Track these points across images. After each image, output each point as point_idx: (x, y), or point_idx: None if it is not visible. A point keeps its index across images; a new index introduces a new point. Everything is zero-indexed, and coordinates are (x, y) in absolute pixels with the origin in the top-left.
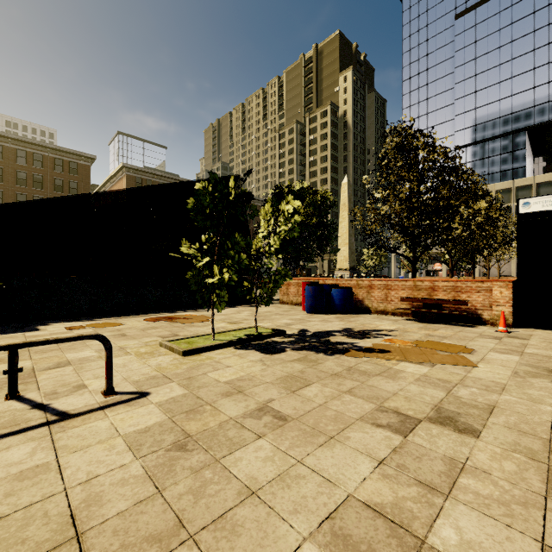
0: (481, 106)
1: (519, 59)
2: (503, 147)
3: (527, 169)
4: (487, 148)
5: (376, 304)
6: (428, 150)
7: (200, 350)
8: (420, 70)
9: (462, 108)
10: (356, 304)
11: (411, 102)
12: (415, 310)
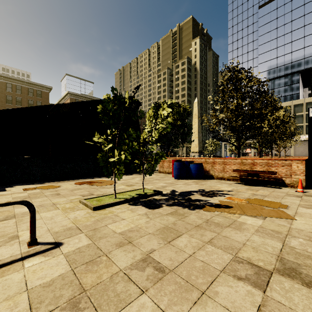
0: (273, 58)
1: (295, 31)
2: (286, 82)
3: (300, 94)
4: (277, 83)
5: (217, 173)
6: (248, 80)
7: (105, 206)
8: (238, 38)
9: (263, 59)
10: (205, 173)
11: (233, 56)
12: (242, 177)
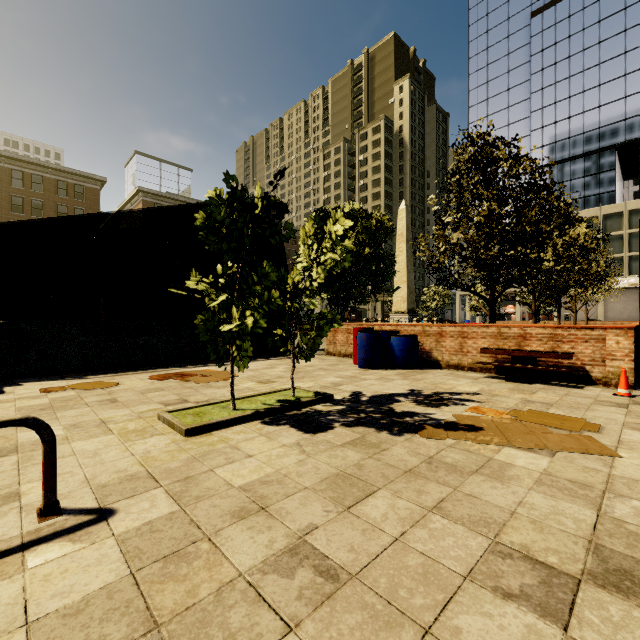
0: (562, 119)
1: (607, 63)
2: (588, 168)
3: (616, 194)
4: (569, 169)
5: (448, 356)
6: (511, 162)
7: (212, 427)
8: (489, 77)
9: (540, 122)
10: (422, 356)
11: (479, 115)
12: (501, 364)
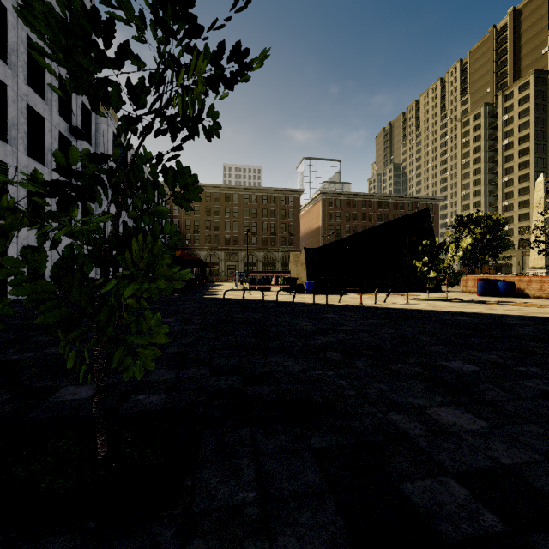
0: None
1: None
2: None
3: None
4: None
5: (533, 292)
6: None
7: (425, 300)
8: None
9: None
10: (519, 292)
11: None
12: None
